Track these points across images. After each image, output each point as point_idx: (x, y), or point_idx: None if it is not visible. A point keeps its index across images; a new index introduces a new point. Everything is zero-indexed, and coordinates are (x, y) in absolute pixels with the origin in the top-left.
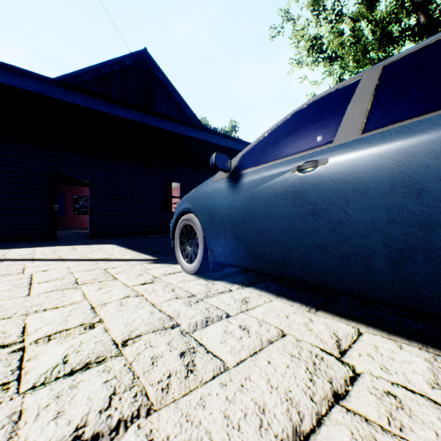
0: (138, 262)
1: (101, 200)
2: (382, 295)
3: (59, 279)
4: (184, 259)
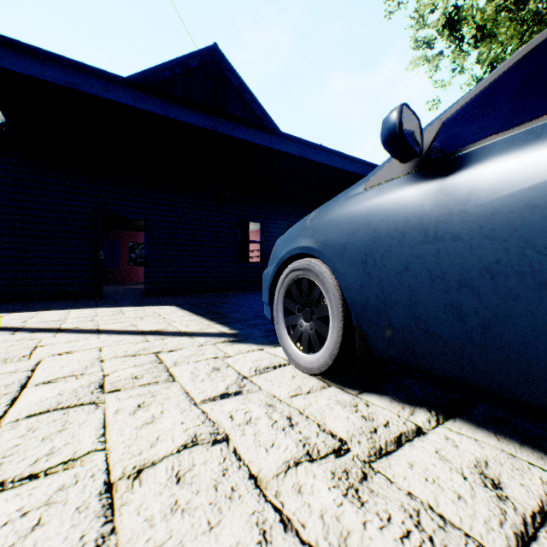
0: (209, 338)
1: (159, 247)
2: None
3: (76, 375)
4: (293, 342)
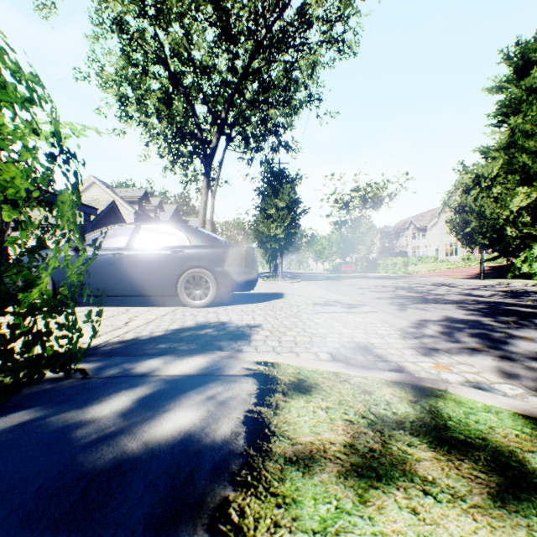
0: None
1: None
2: (139, 293)
3: None
4: None
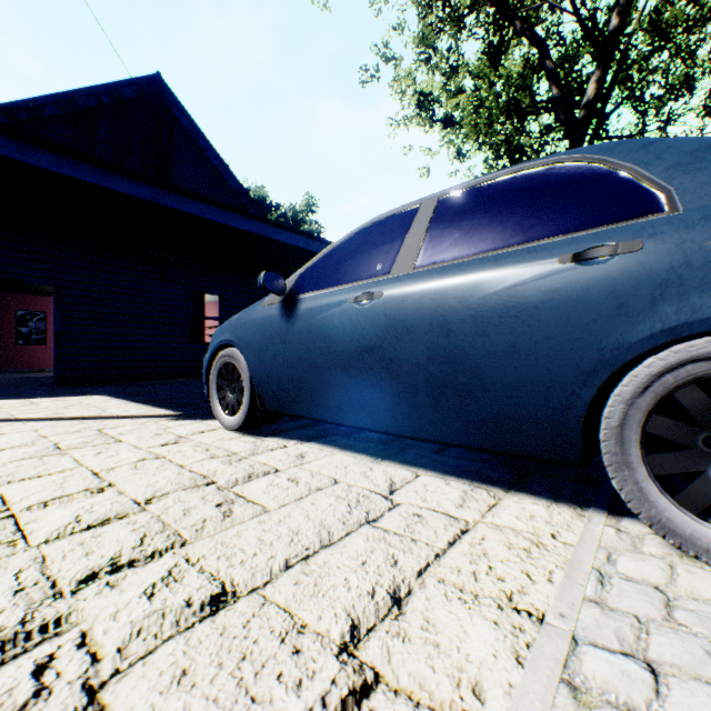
0: (152, 419)
1: (77, 322)
2: (428, 432)
3: (27, 445)
4: (223, 411)
